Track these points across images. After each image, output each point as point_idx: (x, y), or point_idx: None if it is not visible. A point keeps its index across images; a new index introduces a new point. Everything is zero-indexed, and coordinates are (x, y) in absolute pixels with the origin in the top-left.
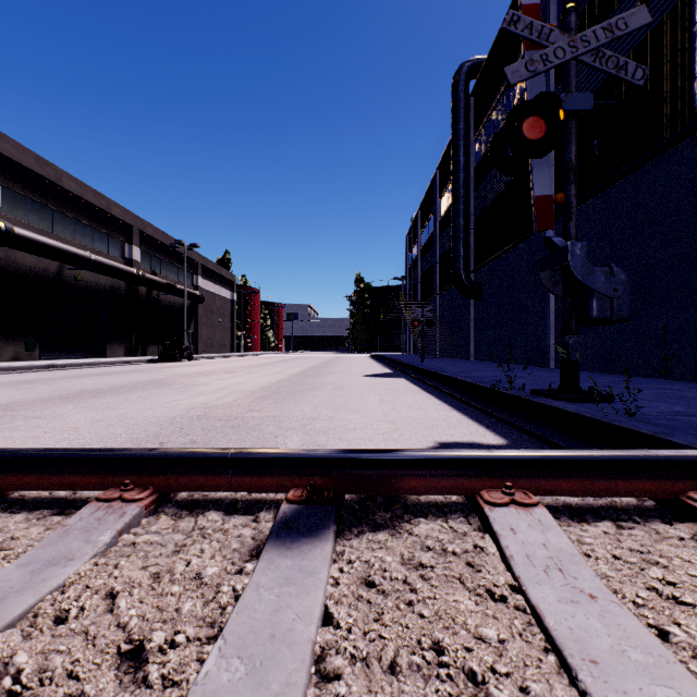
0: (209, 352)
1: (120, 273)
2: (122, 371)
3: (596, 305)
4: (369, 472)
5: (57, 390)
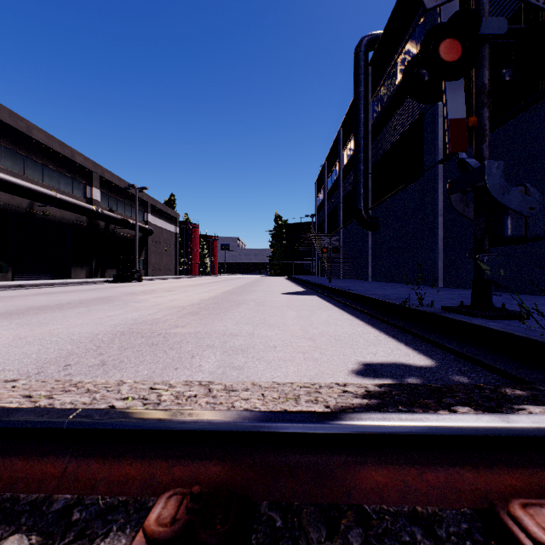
0: (157, 275)
1: (82, 210)
2: (78, 290)
3: (511, 224)
4: (300, 453)
5: (7, 306)
